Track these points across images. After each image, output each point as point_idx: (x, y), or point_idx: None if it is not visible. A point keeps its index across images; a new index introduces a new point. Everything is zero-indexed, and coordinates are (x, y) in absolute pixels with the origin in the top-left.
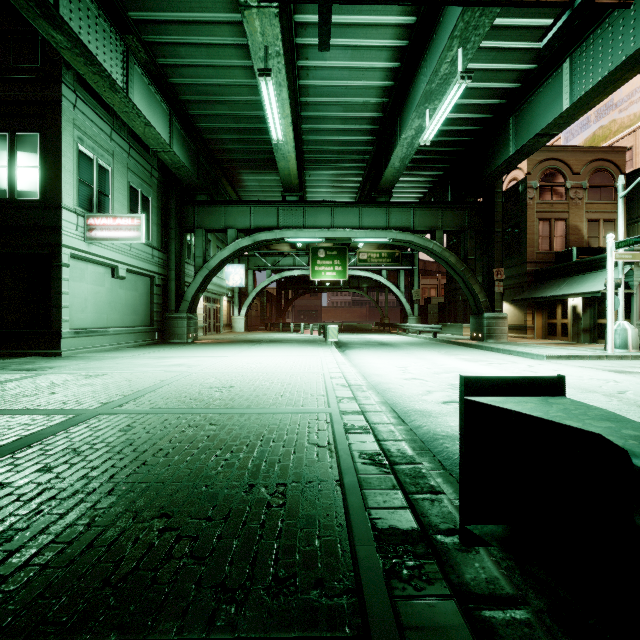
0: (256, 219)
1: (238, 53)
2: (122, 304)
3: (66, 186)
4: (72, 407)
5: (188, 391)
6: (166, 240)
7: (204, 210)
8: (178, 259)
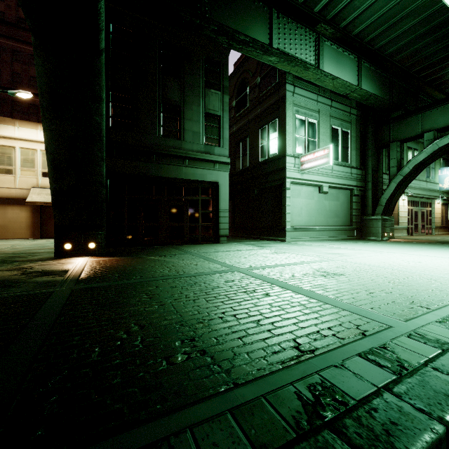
0: None
1: None
2: (326, 210)
3: (288, 142)
4: (236, 265)
5: (303, 270)
6: (364, 159)
7: (399, 124)
8: (374, 172)
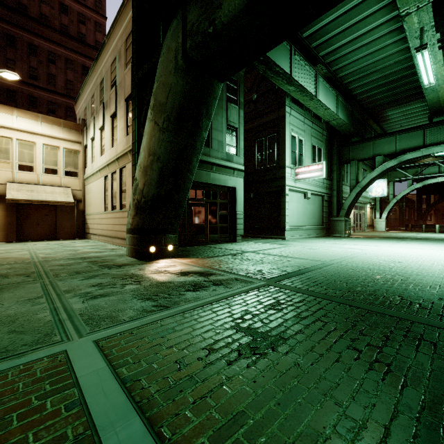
0: (401, 144)
1: (391, 35)
2: (308, 213)
3: (287, 156)
4: (318, 259)
5: (371, 261)
6: (330, 172)
7: (356, 147)
8: (338, 183)
